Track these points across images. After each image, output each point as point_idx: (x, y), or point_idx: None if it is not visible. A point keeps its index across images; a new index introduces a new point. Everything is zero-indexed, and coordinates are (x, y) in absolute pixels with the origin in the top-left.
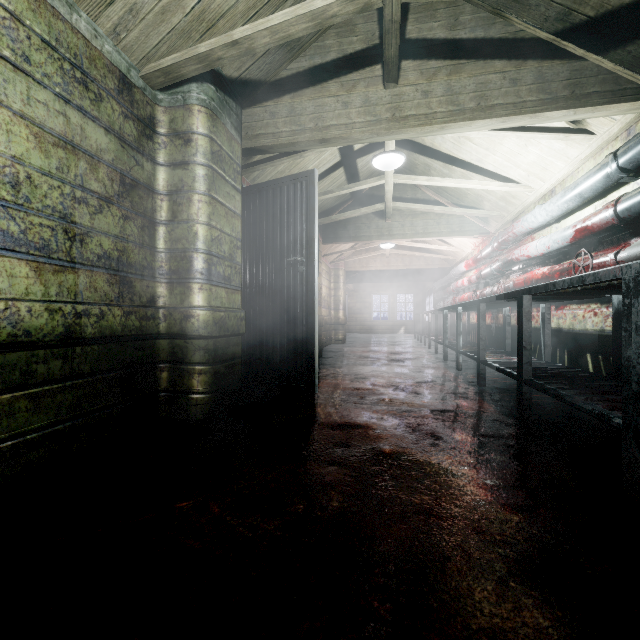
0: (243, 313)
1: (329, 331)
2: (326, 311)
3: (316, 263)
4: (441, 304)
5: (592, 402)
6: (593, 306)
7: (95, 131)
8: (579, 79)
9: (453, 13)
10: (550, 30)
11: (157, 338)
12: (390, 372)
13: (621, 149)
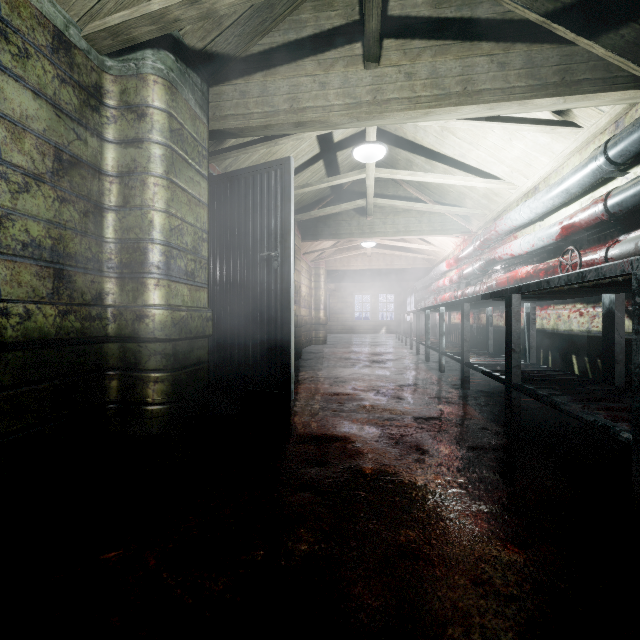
0: (210, 313)
1: (309, 331)
2: (306, 311)
3: (292, 259)
4: (422, 304)
5: (592, 411)
6: (579, 306)
7: (19, 93)
8: (569, 65)
9: None
10: (540, 11)
11: (105, 341)
12: (371, 375)
13: (612, 140)
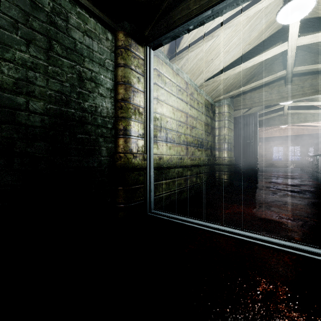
0: (234, 158)
1: None
2: None
3: (257, 142)
4: (318, 152)
5: None
6: None
7: (209, 119)
8: None
9: (313, 59)
10: None
11: (215, 165)
12: (286, 181)
13: None
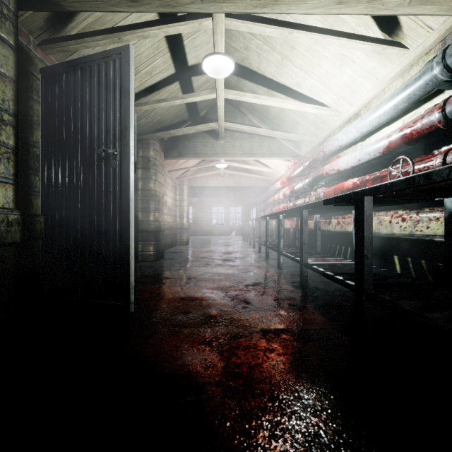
0: (15, 215)
1: (175, 235)
2: (172, 218)
3: (131, 157)
4: (262, 214)
5: None
6: (401, 212)
7: None
8: None
9: None
10: None
11: None
12: (221, 274)
13: (451, 46)
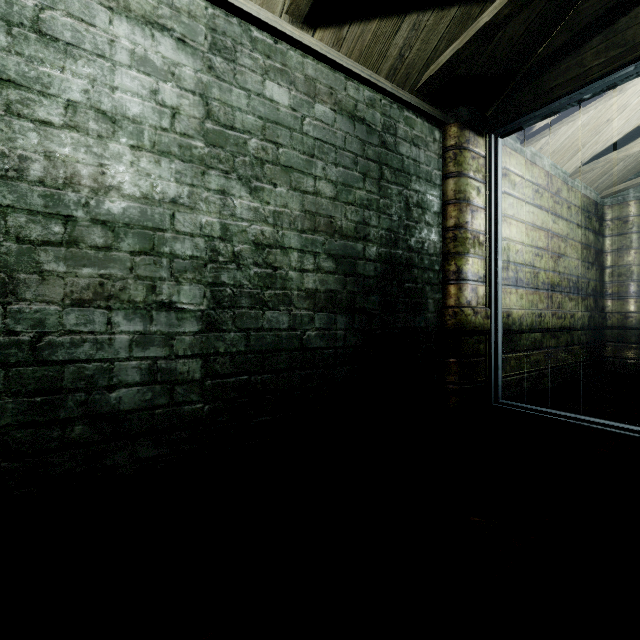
0: None
1: None
2: None
3: None
4: None
5: None
6: None
7: (590, 235)
8: None
9: None
10: None
11: (604, 329)
12: None
13: None
